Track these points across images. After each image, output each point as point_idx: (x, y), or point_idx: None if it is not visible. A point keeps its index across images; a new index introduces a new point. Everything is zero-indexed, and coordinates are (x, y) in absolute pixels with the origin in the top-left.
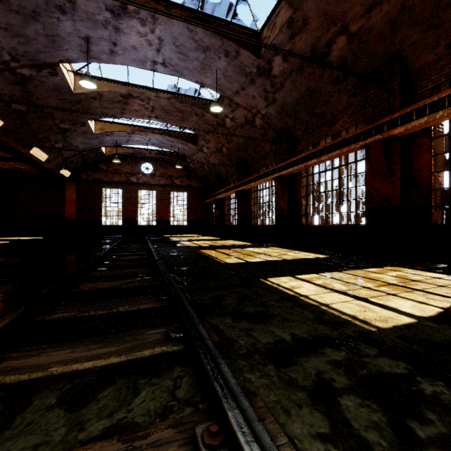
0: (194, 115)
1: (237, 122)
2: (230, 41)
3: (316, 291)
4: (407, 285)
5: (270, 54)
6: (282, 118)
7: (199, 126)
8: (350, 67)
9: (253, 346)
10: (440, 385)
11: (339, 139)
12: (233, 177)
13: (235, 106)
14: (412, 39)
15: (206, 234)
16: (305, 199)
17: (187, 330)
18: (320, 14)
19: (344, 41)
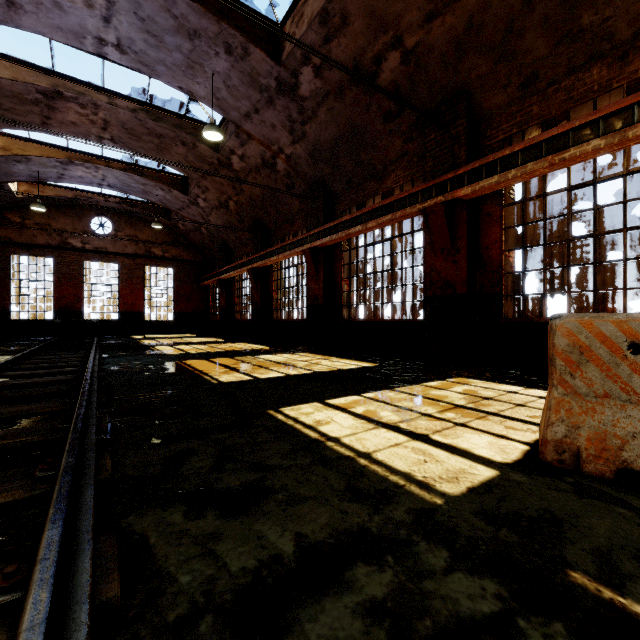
0: (181, 145)
1: (250, 163)
2: (233, 29)
3: (353, 428)
4: (479, 407)
5: (296, 62)
6: (315, 164)
7: (189, 163)
8: (405, 99)
9: (207, 588)
10: (559, 633)
11: (391, 199)
12: (246, 248)
13: (245, 138)
14: (480, 71)
15: (206, 333)
16: (347, 283)
17: (25, 590)
18: (365, 12)
19: (398, 59)
